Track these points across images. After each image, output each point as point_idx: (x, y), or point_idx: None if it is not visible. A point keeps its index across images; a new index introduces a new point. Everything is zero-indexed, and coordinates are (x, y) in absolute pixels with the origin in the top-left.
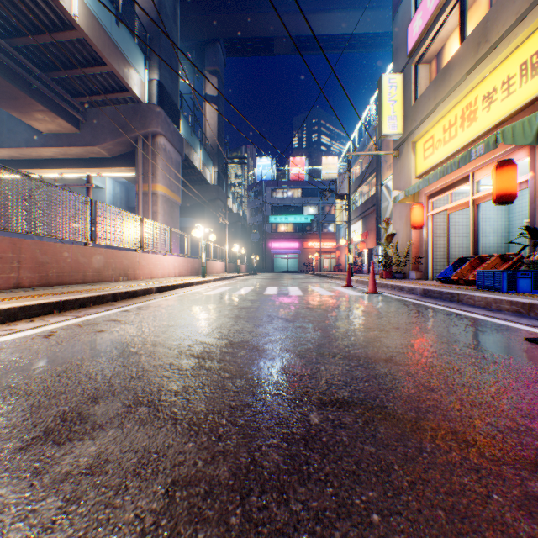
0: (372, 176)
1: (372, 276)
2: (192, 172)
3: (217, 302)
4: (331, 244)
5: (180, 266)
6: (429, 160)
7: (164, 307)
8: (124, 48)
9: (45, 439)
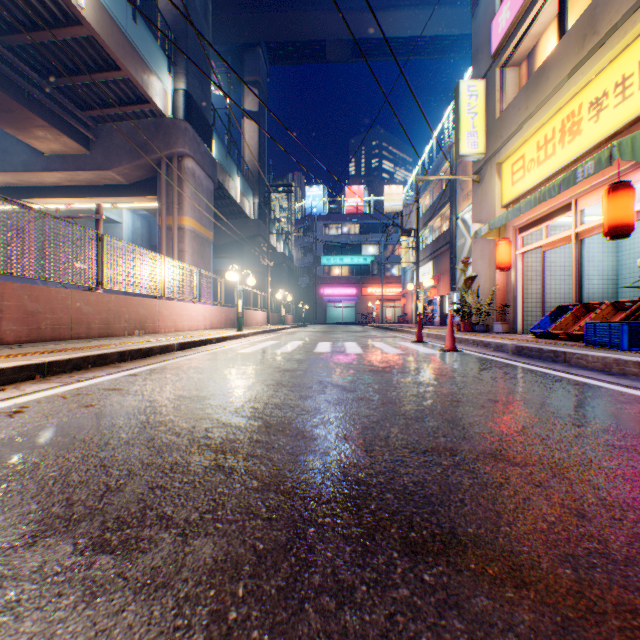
0: (445, 207)
1: (450, 330)
2: (227, 203)
3: (254, 362)
4: (395, 290)
5: (211, 316)
6: (519, 185)
7: (184, 369)
8: (143, 49)
9: None
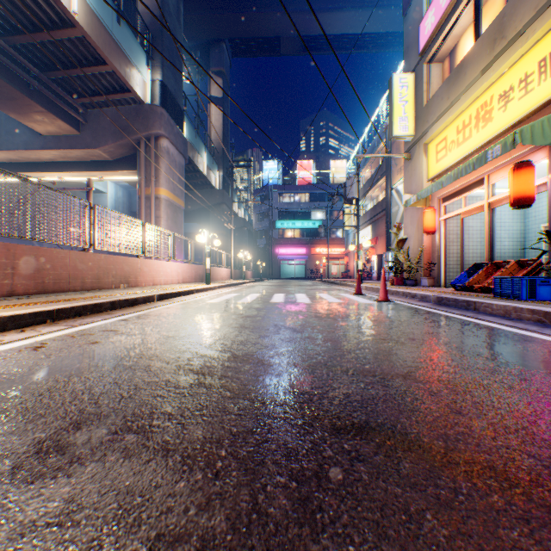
0: (382, 179)
1: (383, 283)
2: (196, 176)
3: (221, 310)
4: (339, 250)
5: (183, 272)
6: (442, 162)
7: (165, 315)
8: (126, 47)
9: (12, 476)
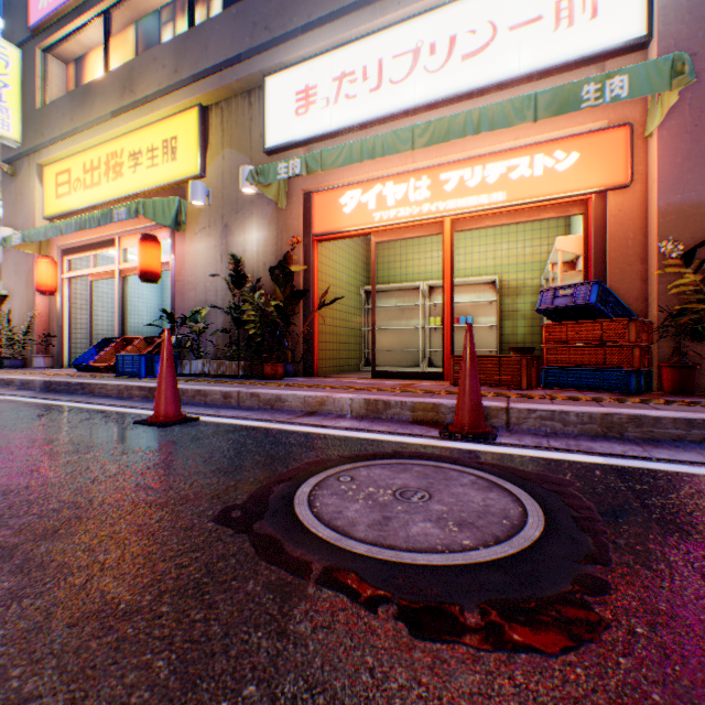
0: None
1: None
2: None
3: None
4: None
5: None
6: (68, 201)
7: None
8: None
9: None
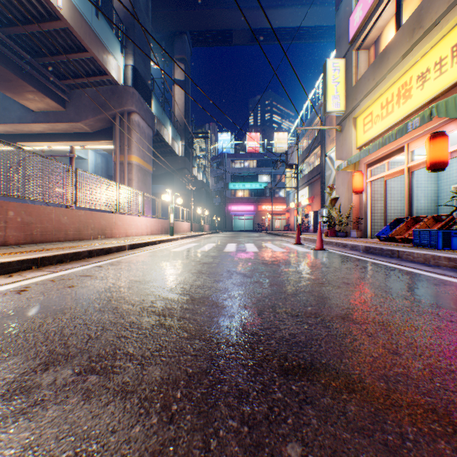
0: (317, 148)
1: (320, 235)
2: (162, 145)
3: (182, 258)
4: (282, 207)
5: (151, 225)
6: (369, 133)
7: (134, 262)
8: (103, 37)
9: None
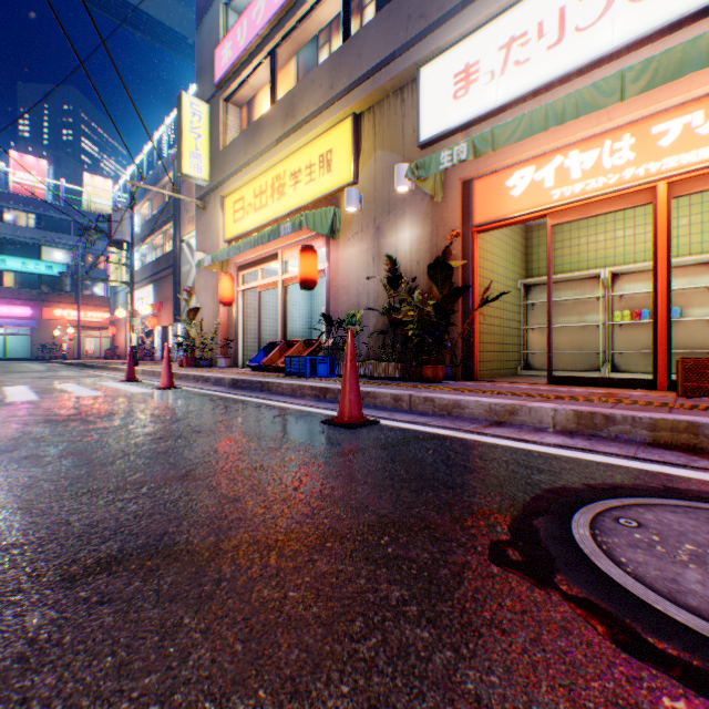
0: (171, 225)
1: (169, 365)
2: None
3: None
4: (103, 315)
5: None
6: (242, 224)
7: None
8: None
9: None
